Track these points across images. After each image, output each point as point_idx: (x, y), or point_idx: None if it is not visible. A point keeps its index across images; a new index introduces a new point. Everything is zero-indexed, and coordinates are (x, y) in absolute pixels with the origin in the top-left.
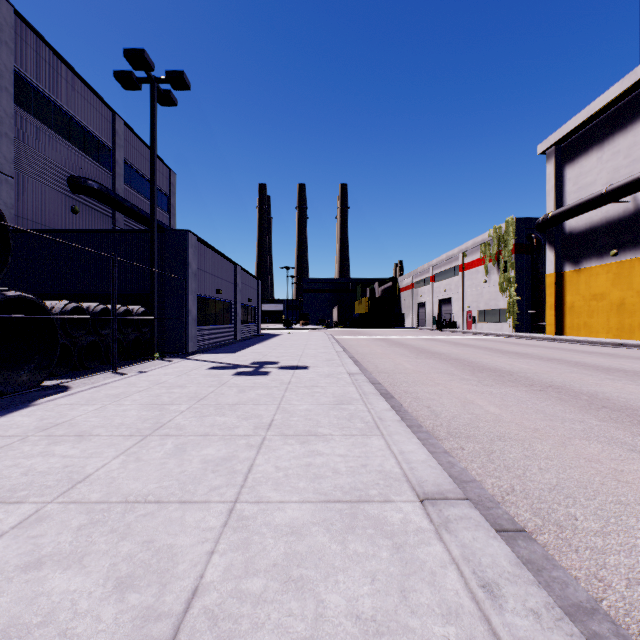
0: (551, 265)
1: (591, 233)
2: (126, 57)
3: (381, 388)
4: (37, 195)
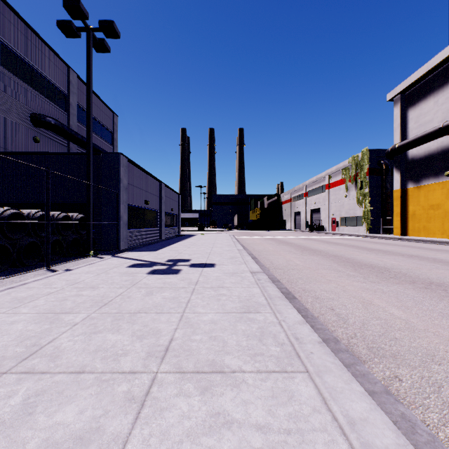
0: (397, 183)
1: (429, 159)
2: (64, 7)
3: (281, 286)
4: (4, 127)
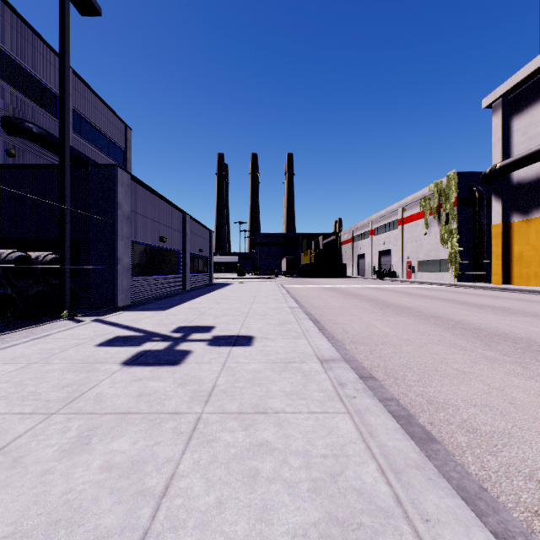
0: (497, 216)
1: None
2: None
3: (384, 394)
4: None
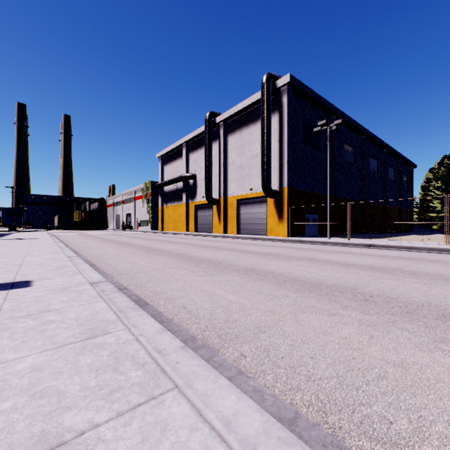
0: (160, 203)
1: (169, 193)
2: None
3: (61, 241)
4: None
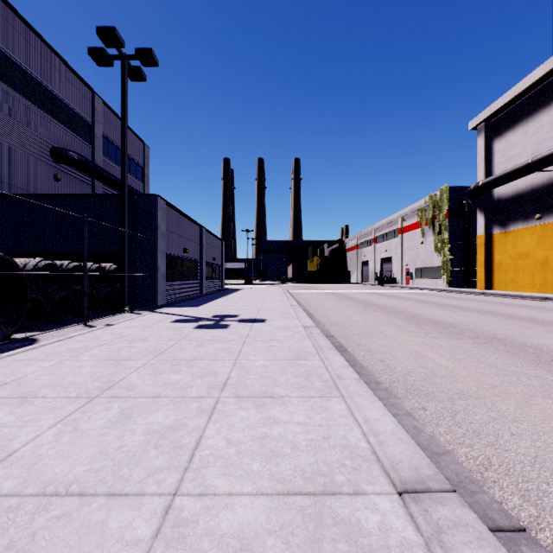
0: (481, 228)
1: (517, 199)
2: (98, 34)
3: (335, 341)
4: (22, 164)
